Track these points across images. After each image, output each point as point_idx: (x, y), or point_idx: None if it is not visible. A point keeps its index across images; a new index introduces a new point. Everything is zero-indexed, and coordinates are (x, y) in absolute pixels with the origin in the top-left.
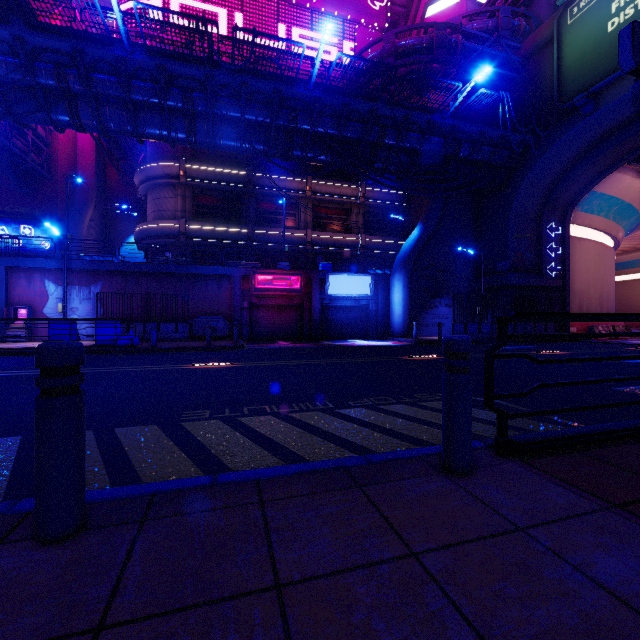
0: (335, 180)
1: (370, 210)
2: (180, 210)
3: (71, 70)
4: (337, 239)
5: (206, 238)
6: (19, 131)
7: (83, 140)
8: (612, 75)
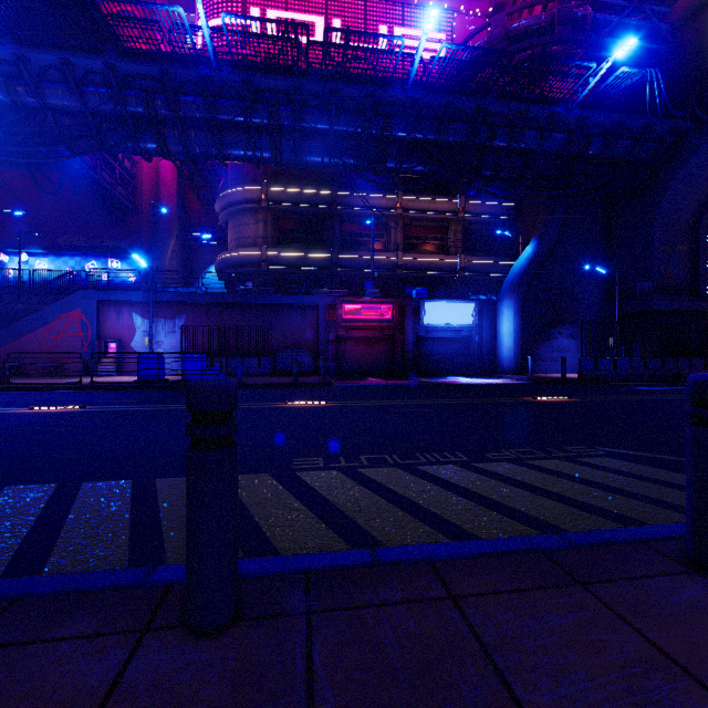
0: (429, 194)
1: (470, 227)
2: (261, 236)
3: (159, 95)
4: (432, 261)
5: (288, 265)
6: (107, 165)
7: (165, 170)
8: None
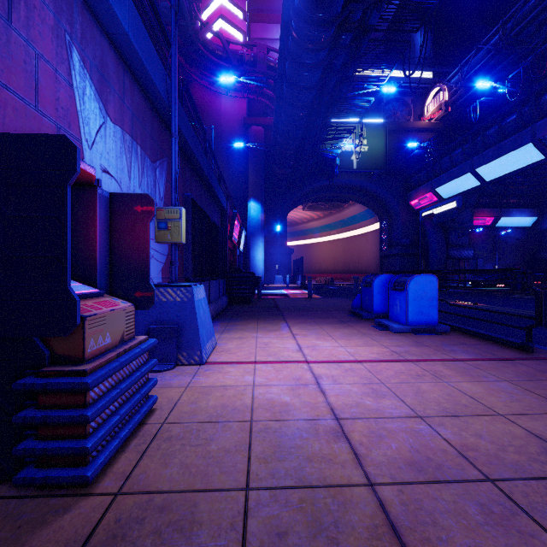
0: None
1: None
2: None
3: None
4: None
5: None
6: None
7: None
8: (345, 170)
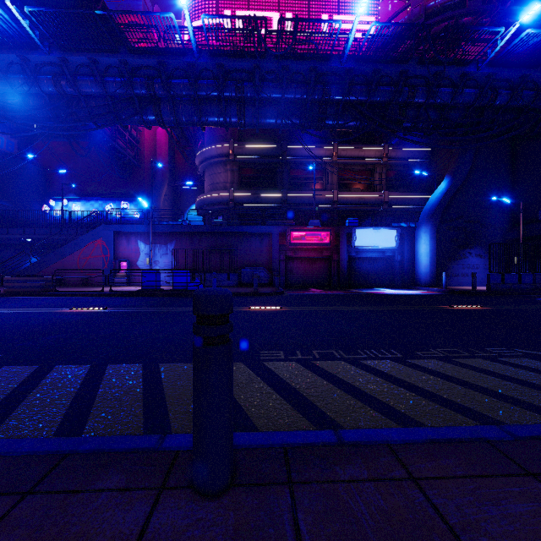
0: (359, 144)
1: (392, 169)
2: (229, 182)
3: (157, 80)
4: (361, 197)
5: (249, 203)
6: (120, 134)
7: (160, 135)
8: None
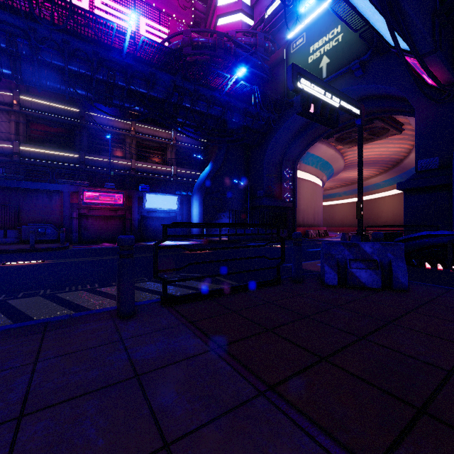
0: (154, 125)
1: (181, 150)
2: (14, 133)
3: None
4: (155, 168)
5: (40, 159)
6: None
7: None
8: None
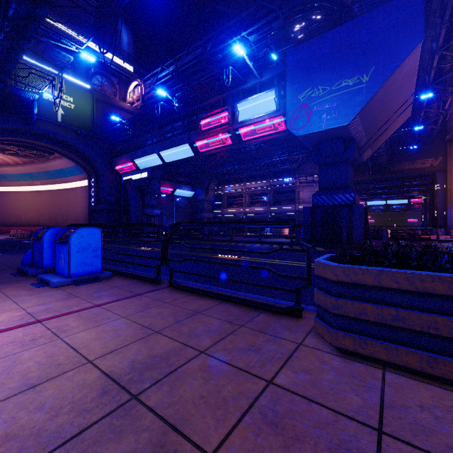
0: None
1: None
2: None
3: None
4: None
5: None
6: None
7: None
8: (47, 119)
